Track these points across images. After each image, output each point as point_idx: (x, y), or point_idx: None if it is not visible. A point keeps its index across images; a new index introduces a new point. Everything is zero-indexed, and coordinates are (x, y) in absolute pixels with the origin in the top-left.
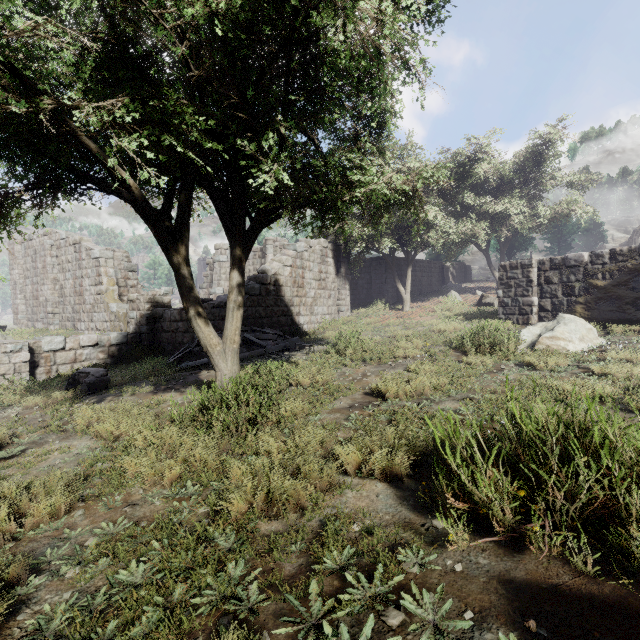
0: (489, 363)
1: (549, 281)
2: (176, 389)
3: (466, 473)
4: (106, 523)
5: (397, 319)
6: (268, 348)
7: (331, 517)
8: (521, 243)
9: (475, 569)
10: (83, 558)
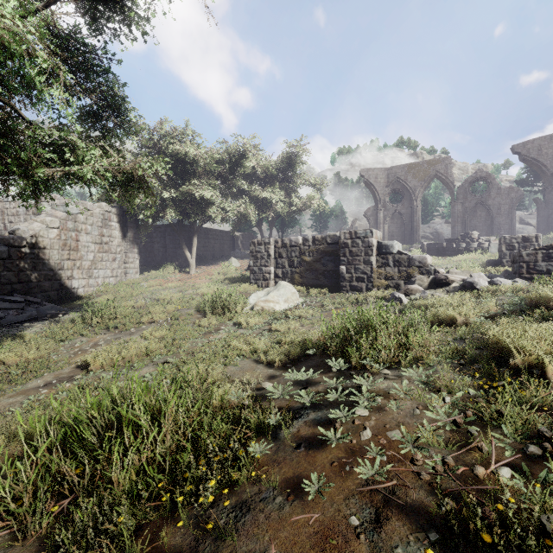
0: (215, 324)
1: (281, 256)
2: None
3: (3, 470)
4: None
5: (179, 282)
6: (5, 319)
7: None
8: (289, 222)
9: None
10: None
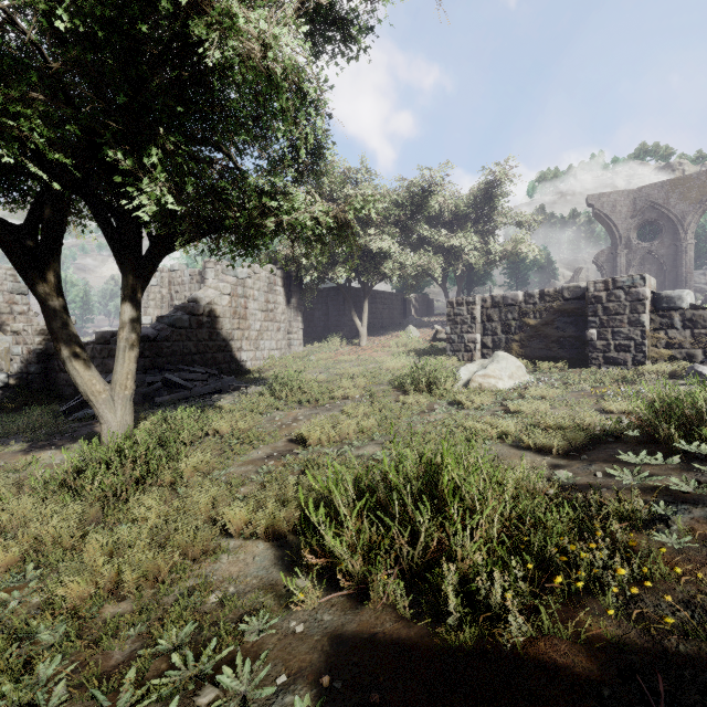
0: (424, 402)
1: (490, 319)
2: (58, 445)
3: (326, 527)
4: None
5: (351, 355)
6: (195, 390)
7: (193, 589)
8: (479, 278)
9: (315, 627)
10: None
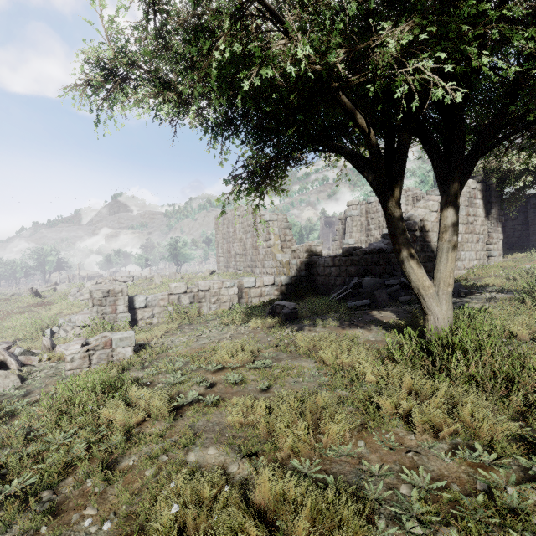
0: None
1: None
2: (360, 326)
3: None
4: (400, 467)
5: None
6: None
7: None
8: None
9: None
10: (420, 515)
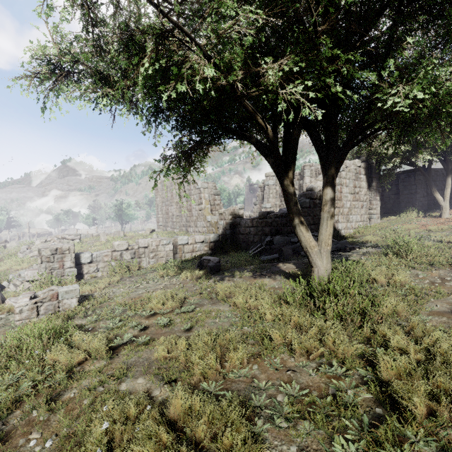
0: None
1: None
2: (268, 276)
3: None
4: (280, 382)
5: (438, 225)
6: None
7: None
8: None
9: None
10: (287, 414)
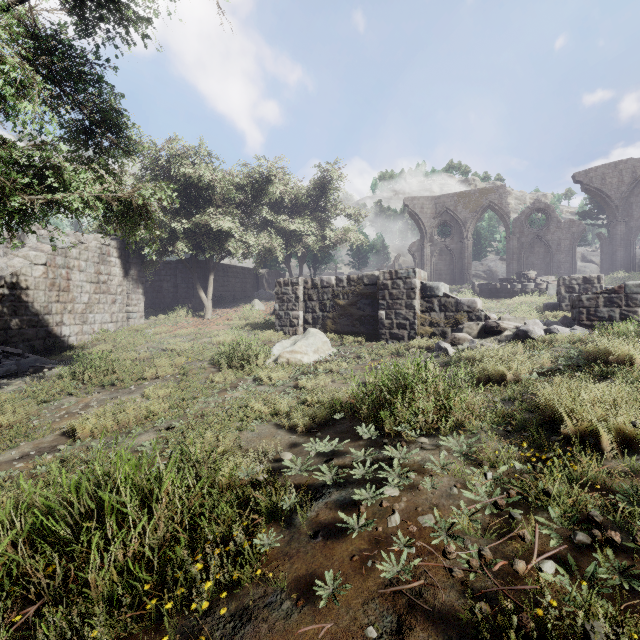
0: (232, 379)
1: (311, 298)
2: None
3: None
4: None
5: (192, 328)
6: None
7: None
8: (322, 258)
9: None
10: None
